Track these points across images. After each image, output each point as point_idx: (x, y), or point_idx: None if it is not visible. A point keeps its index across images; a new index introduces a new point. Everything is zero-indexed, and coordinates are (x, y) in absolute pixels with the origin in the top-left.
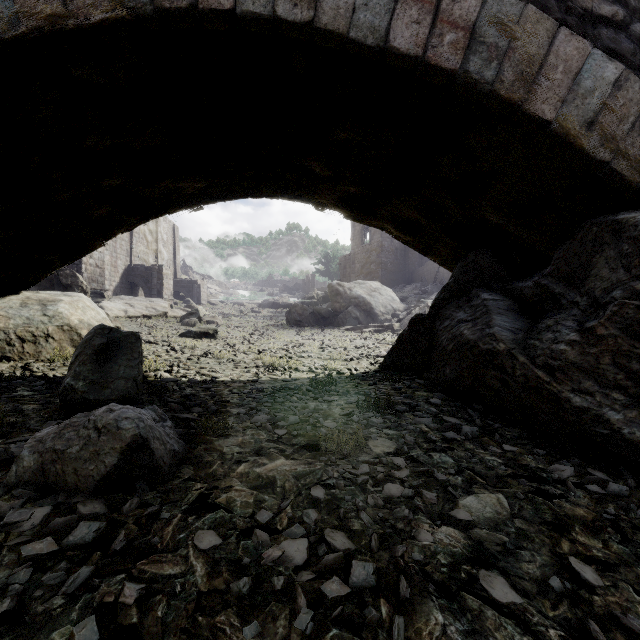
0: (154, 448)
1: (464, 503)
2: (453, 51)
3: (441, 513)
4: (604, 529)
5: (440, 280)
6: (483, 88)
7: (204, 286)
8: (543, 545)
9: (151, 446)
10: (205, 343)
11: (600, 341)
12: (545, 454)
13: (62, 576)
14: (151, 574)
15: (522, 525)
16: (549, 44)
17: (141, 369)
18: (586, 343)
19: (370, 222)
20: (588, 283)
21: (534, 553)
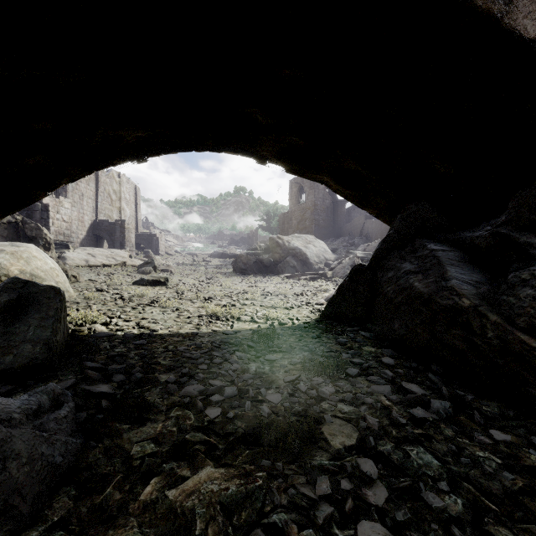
0: (0, 481)
1: None
2: None
3: None
4: None
5: (365, 234)
6: None
7: (162, 239)
8: None
9: None
10: (155, 291)
11: None
12: None
13: None
14: None
15: None
16: None
17: (59, 328)
18: None
19: (310, 175)
20: None
21: None
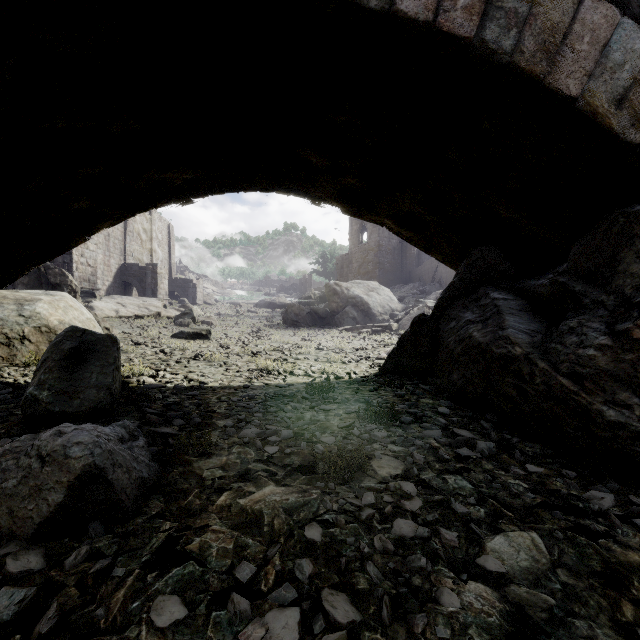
0: (113, 479)
1: (492, 546)
2: (467, 16)
3: (465, 561)
4: None
5: (438, 280)
6: (501, 59)
7: (200, 286)
8: (600, 610)
9: (109, 477)
10: (197, 344)
11: (637, 346)
12: (576, 476)
13: None
14: None
15: (568, 578)
16: (574, 11)
17: (117, 376)
18: (620, 348)
19: (370, 217)
20: (615, 280)
21: (591, 623)
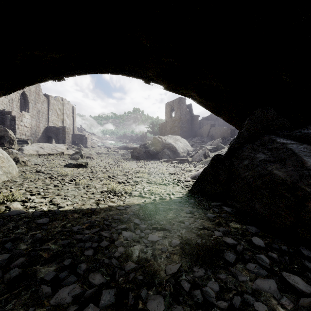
0: None
1: None
2: None
3: None
4: None
5: (210, 135)
6: None
7: (89, 138)
8: None
9: None
10: (78, 171)
11: None
12: None
13: None
14: None
15: None
16: None
17: None
18: None
19: (182, 91)
20: None
21: None
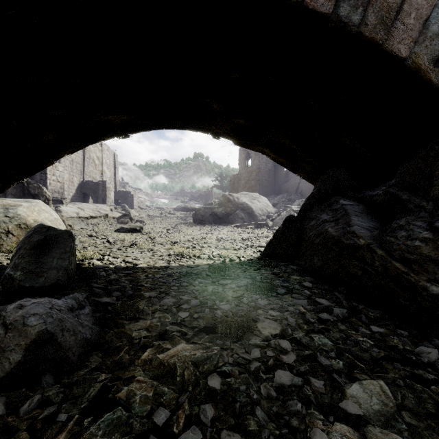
0: (62, 341)
1: (350, 392)
2: None
3: (331, 405)
4: None
5: (300, 192)
6: (351, 30)
7: (136, 196)
8: None
9: (58, 340)
10: (133, 236)
11: None
12: (408, 335)
13: None
14: None
15: (411, 419)
16: None
17: (73, 260)
18: None
19: (254, 147)
20: (433, 191)
21: None
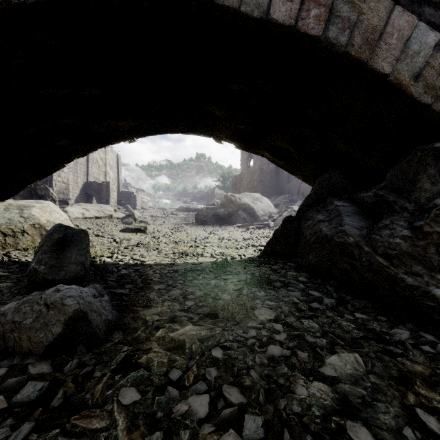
0: (91, 319)
1: (329, 361)
2: (317, 22)
3: (312, 370)
4: (439, 383)
5: (302, 192)
6: (339, 50)
7: (138, 196)
8: (394, 397)
9: (89, 318)
10: (138, 236)
11: (426, 236)
12: (386, 320)
13: (7, 432)
14: (81, 428)
15: (375, 380)
16: (387, 18)
17: (88, 256)
18: (416, 238)
19: (254, 151)
20: (415, 193)
21: (387, 405)
